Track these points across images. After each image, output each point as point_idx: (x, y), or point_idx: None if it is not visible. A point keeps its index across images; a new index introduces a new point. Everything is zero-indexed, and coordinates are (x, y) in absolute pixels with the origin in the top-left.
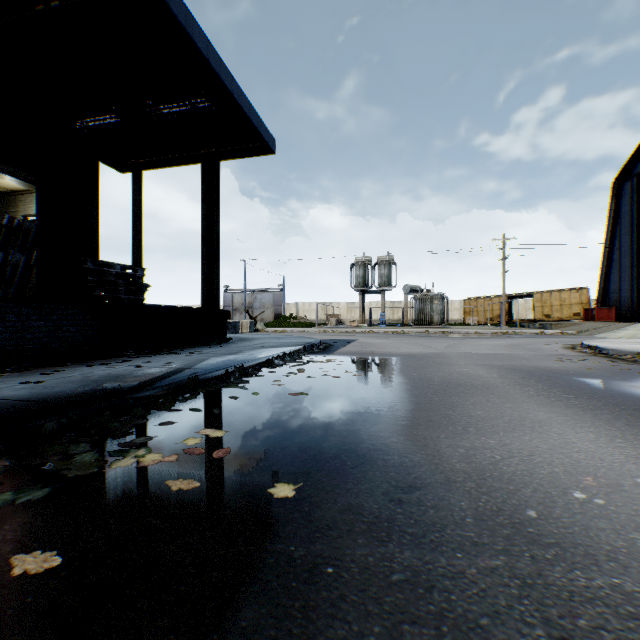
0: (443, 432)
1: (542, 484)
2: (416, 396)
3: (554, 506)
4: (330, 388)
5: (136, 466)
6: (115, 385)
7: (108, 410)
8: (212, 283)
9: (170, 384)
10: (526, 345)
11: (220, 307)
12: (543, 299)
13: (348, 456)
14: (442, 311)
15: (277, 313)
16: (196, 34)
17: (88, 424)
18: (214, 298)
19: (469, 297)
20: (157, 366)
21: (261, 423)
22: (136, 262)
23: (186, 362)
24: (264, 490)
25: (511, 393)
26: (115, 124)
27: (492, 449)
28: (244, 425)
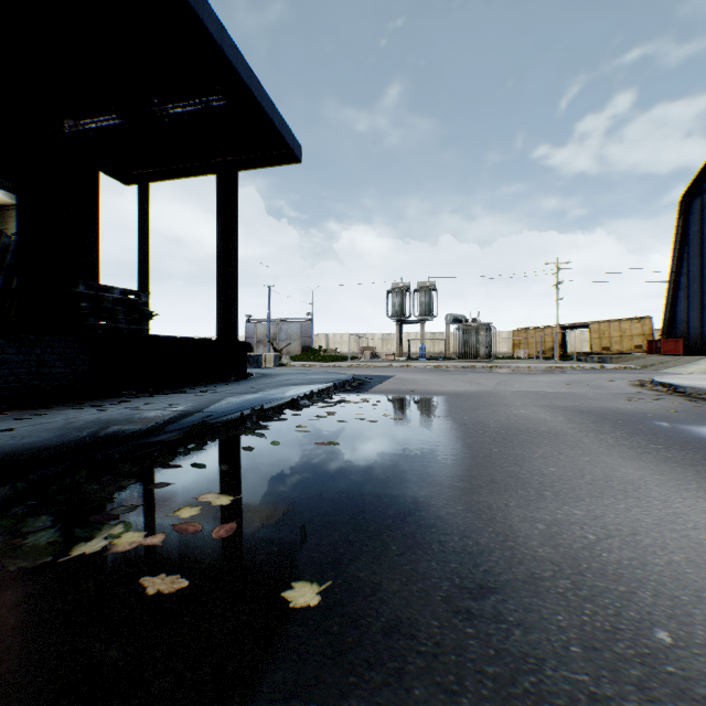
0: (512, 498)
1: (663, 582)
2: (471, 446)
3: (692, 622)
4: (366, 436)
5: (106, 552)
6: (101, 434)
7: (85, 468)
8: (229, 311)
9: (169, 432)
10: (587, 382)
11: (242, 339)
12: (601, 330)
13: (392, 535)
14: (489, 343)
15: (305, 345)
16: (207, 17)
17: (56, 488)
18: (231, 328)
19: (518, 328)
20: (159, 408)
21: (279, 484)
22: (142, 287)
23: (195, 403)
24: (277, 593)
25: (585, 442)
26: (116, 127)
27: (581, 524)
28: (257, 487)
